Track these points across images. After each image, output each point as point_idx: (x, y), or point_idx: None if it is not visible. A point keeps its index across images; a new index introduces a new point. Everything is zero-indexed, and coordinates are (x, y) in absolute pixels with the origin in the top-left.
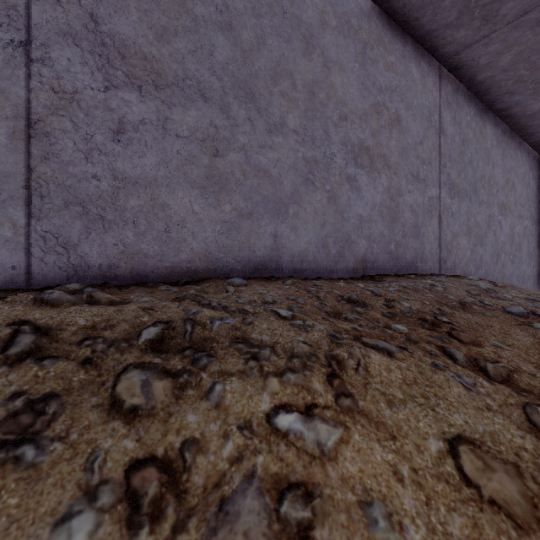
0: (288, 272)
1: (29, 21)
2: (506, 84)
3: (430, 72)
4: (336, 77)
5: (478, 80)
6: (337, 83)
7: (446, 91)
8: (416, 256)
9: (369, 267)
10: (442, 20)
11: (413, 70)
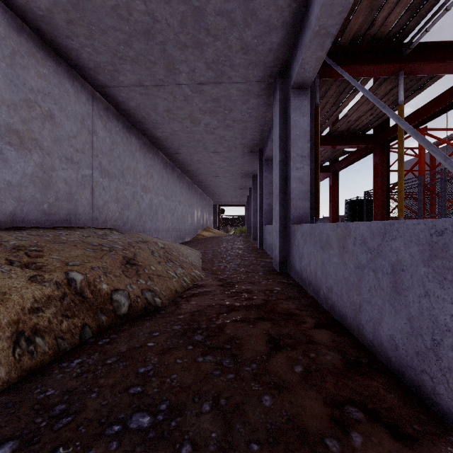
0: None
1: None
2: (138, 117)
3: (84, 91)
4: None
5: (122, 108)
6: None
7: (99, 107)
8: (70, 214)
9: (20, 221)
10: (85, 64)
11: (67, 85)
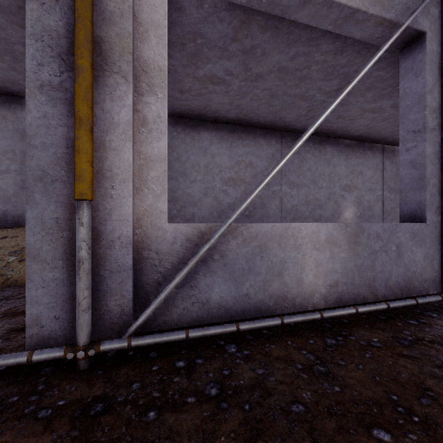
0: None
1: (383, 189)
2: None
3: None
4: None
5: None
6: None
7: None
8: None
9: None
10: None
11: None
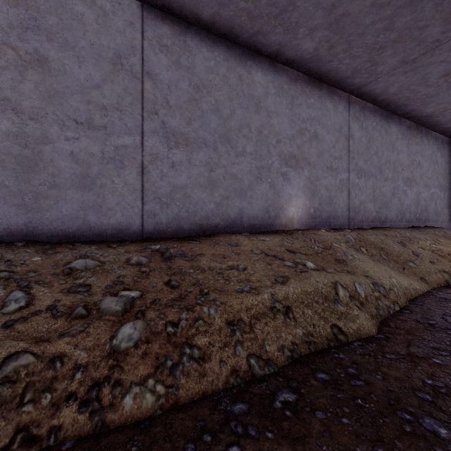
0: (388, 225)
1: (349, 169)
2: None
3: (431, 138)
4: (400, 156)
5: None
6: (401, 158)
7: (438, 143)
8: (426, 219)
9: (410, 224)
10: (439, 123)
11: (424, 141)
